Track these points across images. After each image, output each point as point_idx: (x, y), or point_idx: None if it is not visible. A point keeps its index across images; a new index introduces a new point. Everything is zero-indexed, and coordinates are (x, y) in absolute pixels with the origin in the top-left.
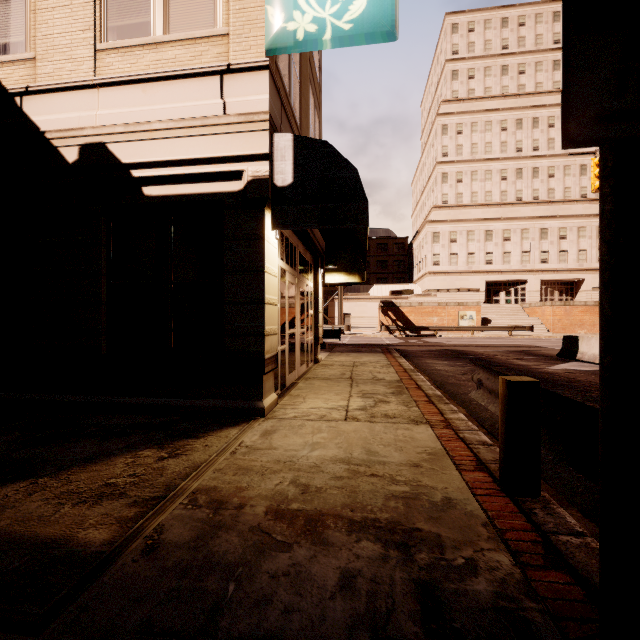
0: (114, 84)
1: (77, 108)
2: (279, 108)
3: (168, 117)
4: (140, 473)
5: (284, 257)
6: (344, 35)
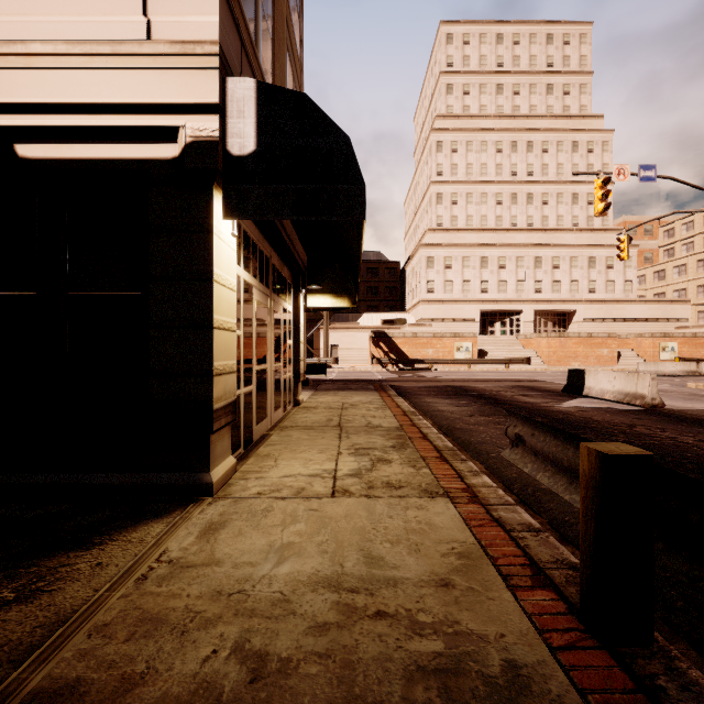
0: None
1: None
2: (238, 48)
3: (56, 36)
4: None
5: (250, 267)
6: None
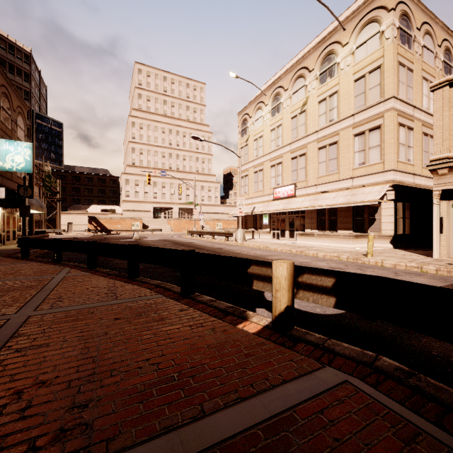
0: None
1: None
2: (2, 178)
3: None
4: None
5: (5, 209)
6: (19, 170)
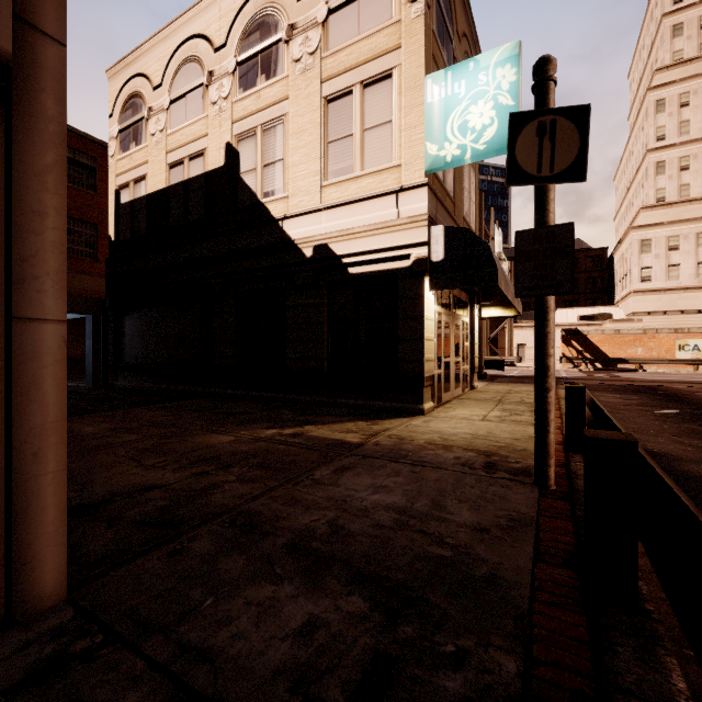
0: (332, 207)
1: (312, 224)
2: (435, 204)
3: (364, 224)
4: (361, 428)
5: (440, 303)
6: (480, 154)
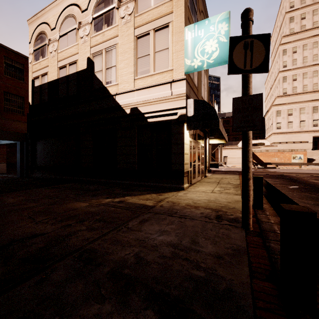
0: (140, 89)
1: (129, 97)
2: (189, 88)
3: (155, 98)
4: (153, 197)
5: (191, 136)
6: (210, 64)
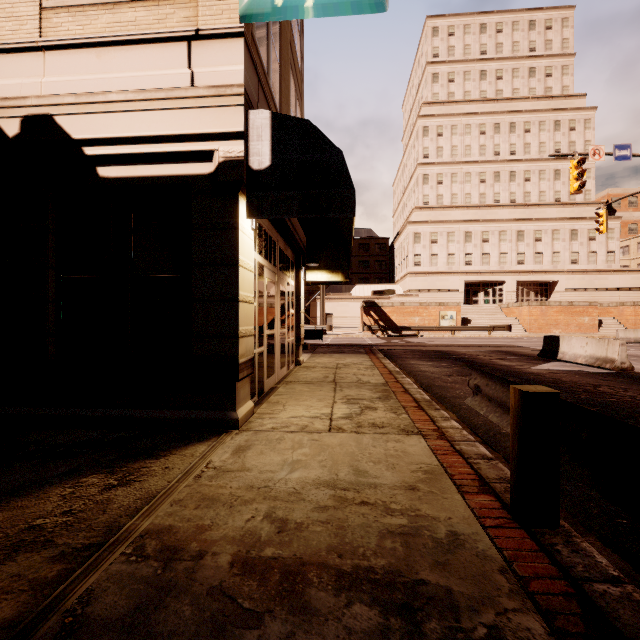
0: (63, 47)
1: (18, 73)
2: (256, 84)
3: (127, 87)
4: (77, 509)
5: (262, 251)
6: (328, 2)
